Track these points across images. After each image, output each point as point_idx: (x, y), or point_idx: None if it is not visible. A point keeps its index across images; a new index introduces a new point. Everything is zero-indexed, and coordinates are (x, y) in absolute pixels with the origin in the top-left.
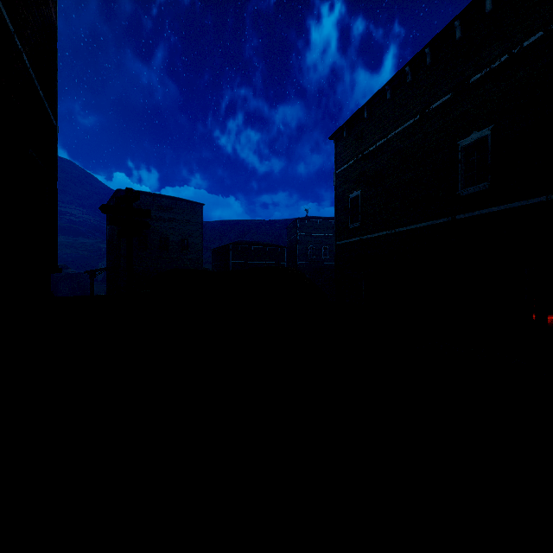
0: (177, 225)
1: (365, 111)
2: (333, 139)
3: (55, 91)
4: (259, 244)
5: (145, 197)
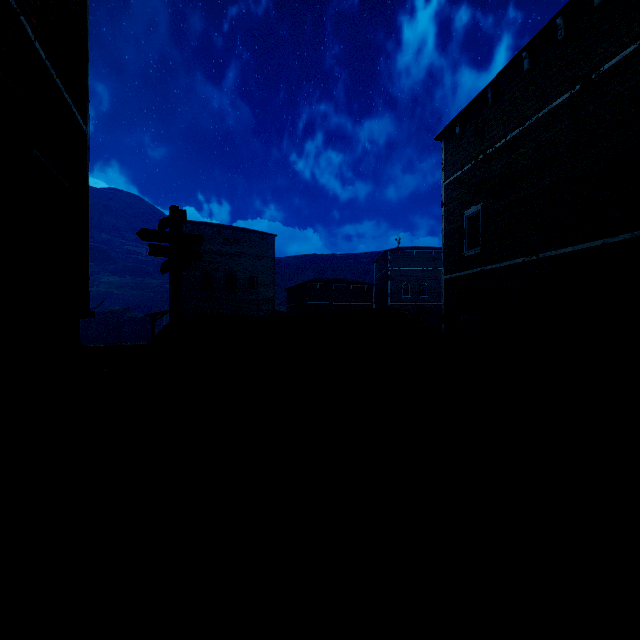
0: (245, 260)
1: (488, 95)
2: (441, 140)
3: (85, 86)
4: (341, 281)
5: (210, 229)
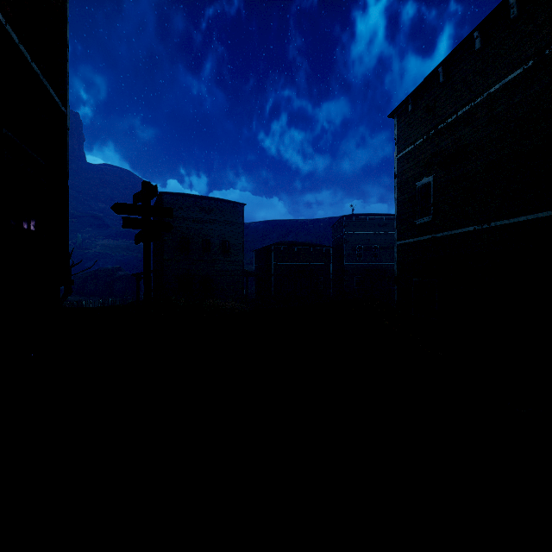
0: (218, 226)
1: (439, 74)
2: (394, 117)
3: (65, 71)
4: (303, 244)
5: (187, 199)
